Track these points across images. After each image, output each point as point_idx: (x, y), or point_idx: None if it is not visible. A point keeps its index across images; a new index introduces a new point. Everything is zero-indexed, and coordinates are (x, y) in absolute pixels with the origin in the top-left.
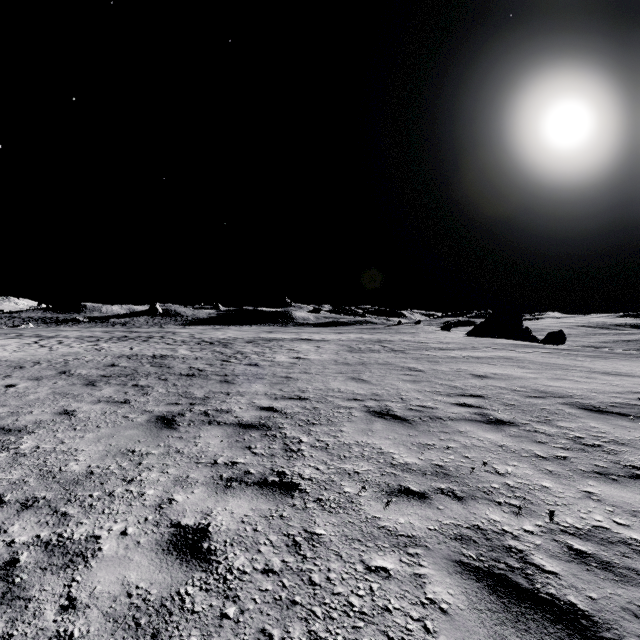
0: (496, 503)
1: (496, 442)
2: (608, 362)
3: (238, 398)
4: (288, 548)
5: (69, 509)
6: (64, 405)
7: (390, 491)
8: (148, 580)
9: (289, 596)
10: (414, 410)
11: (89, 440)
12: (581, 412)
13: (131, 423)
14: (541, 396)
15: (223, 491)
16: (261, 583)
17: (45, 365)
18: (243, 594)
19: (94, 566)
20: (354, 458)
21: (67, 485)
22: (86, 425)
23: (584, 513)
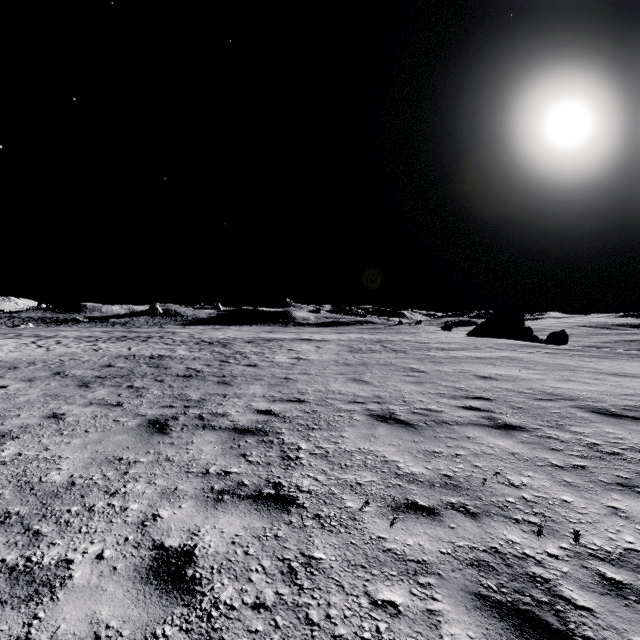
0: (513, 521)
1: (507, 449)
2: (615, 363)
3: (235, 400)
4: (283, 576)
5: (43, 527)
6: (54, 408)
7: (396, 506)
8: (121, 617)
9: (282, 639)
10: (418, 414)
11: (75, 446)
12: (594, 416)
13: (121, 427)
14: (550, 399)
15: (213, 506)
16: (250, 622)
17: (40, 366)
18: (229, 636)
19: (61, 599)
20: (356, 467)
21: (45, 498)
22: (74, 430)
23: (612, 533)
